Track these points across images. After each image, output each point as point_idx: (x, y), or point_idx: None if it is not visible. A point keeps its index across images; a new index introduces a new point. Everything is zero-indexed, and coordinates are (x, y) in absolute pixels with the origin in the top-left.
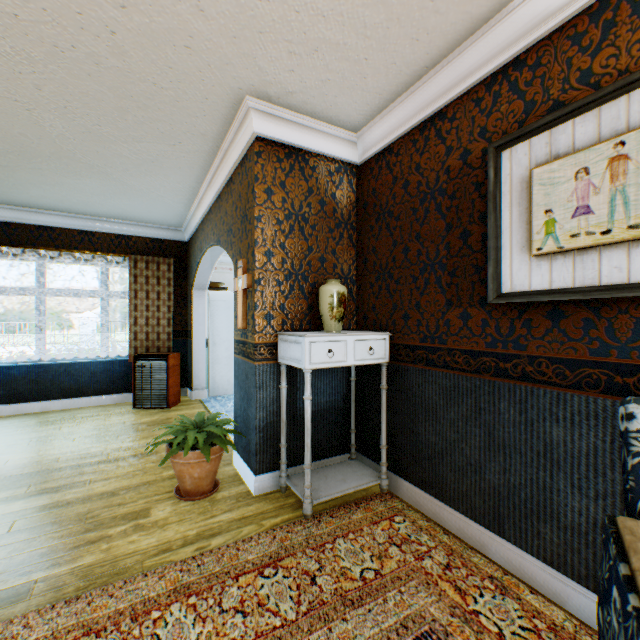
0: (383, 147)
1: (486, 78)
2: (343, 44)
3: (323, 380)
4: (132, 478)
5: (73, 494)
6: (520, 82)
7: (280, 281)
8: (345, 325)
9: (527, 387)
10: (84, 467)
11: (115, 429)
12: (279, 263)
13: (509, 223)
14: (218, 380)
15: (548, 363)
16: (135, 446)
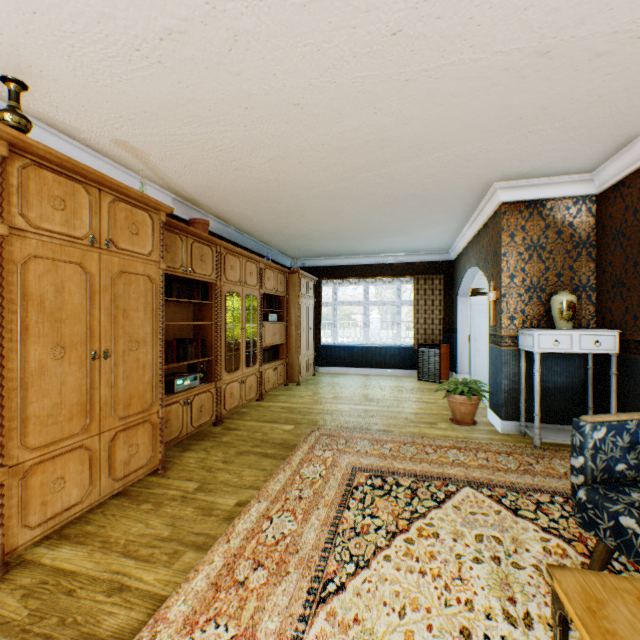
0: (615, 181)
1: None
2: (557, 148)
3: (559, 365)
4: (424, 410)
5: (397, 409)
6: None
7: (520, 294)
8: (582, 324)
9: None
10: (398, 401)
11: (408, 388)
12: (519, 282)
13: None
14: (477, 368)
15: None
16: (422, 398)
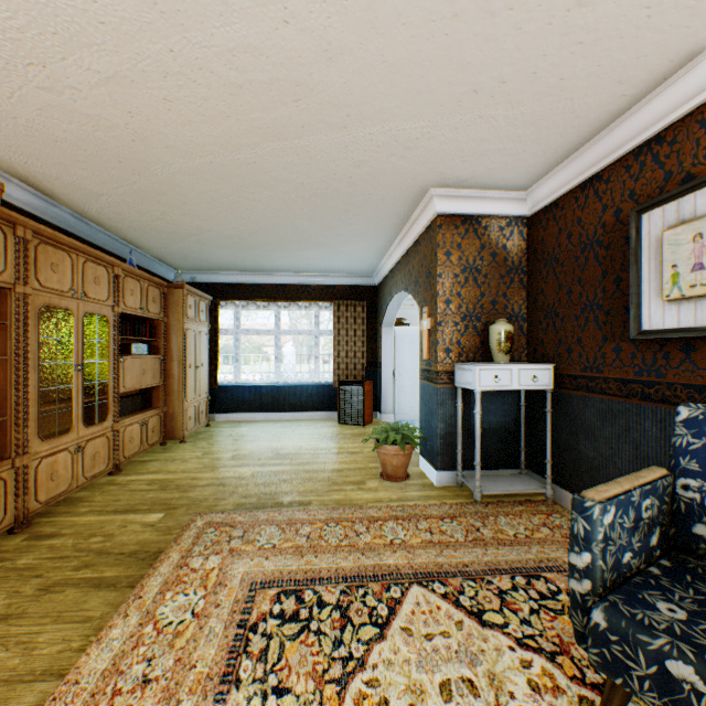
0: (549, 202)
1: (633, 149)
2: (503, 149)
3: (494, 403)
4: (349, 464)
5: (316, 467)
6: (660, 155)
7: (456, 322)
8: (515, 357)
9: (665, 408)
10: (317, 454)
11: (329, 435)
12: (455, 308)
13: (647, 273)
14: (402, 406)
15: (681, 388)
16: (346, 447)
